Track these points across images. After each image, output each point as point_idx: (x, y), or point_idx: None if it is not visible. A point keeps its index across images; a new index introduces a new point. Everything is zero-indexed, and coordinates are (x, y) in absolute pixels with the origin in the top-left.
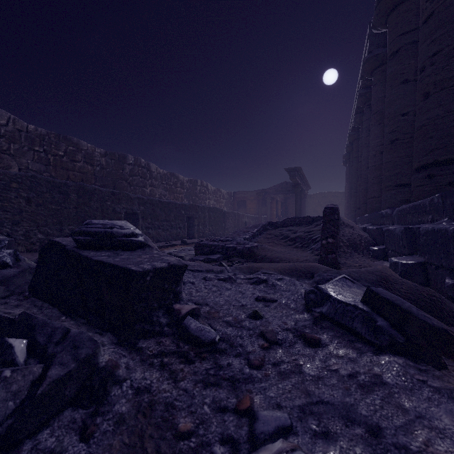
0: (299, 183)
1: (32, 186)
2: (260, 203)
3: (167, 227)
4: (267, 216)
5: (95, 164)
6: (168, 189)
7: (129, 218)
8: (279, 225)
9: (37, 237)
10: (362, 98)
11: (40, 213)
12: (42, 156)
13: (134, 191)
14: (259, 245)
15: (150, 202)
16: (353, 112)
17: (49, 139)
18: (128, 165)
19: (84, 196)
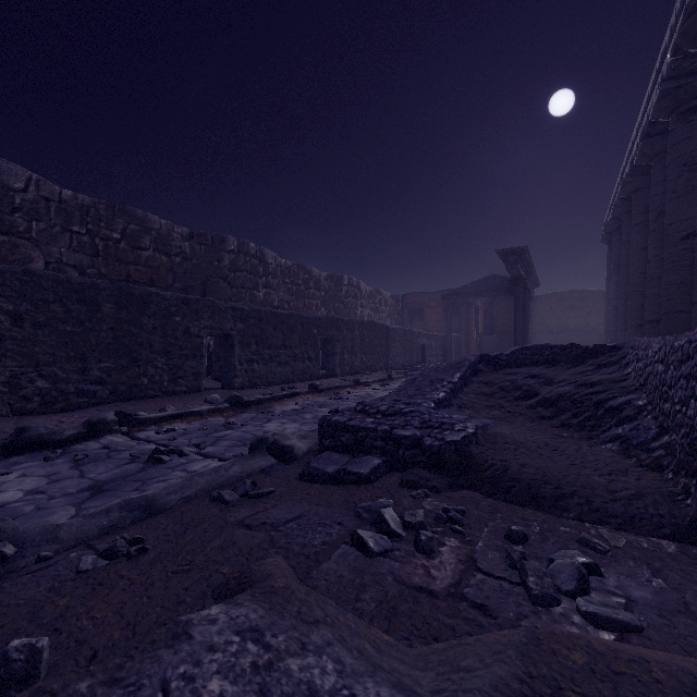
0: (522, 276)
1: (26, 290)
2: (449, 312)
3: (285, 358)
4: (459, 334)
5: (173, 252)
6: (294, 291)
7: (222, 342)
8: (503, 362)
9: (35, 387)
10: (667, 100)
11: (42, 340)
12: (85, 241)
13: (237, 295)
14: (480, 429)
15: (256, 315)
16: (636, 137)
17: (96, 212)
18: (228, 253)
19: (129, 308)
